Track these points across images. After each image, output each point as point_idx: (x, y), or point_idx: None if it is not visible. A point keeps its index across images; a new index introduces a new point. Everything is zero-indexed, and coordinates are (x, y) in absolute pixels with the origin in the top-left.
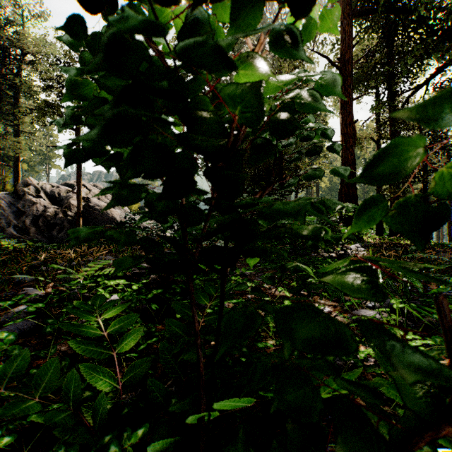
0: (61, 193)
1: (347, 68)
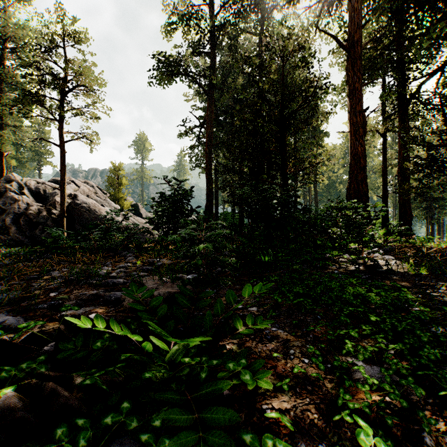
0: (47, 190)
1: (357, 50)
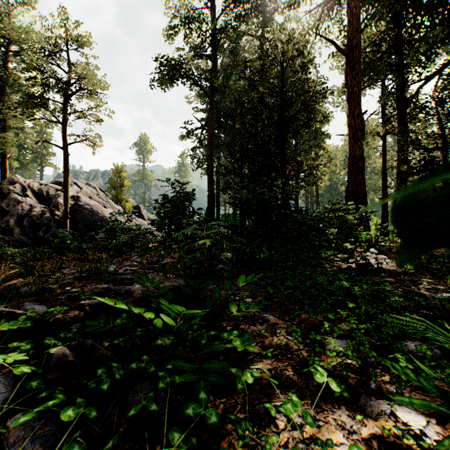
0: (50, 192)
1: (355, 55)
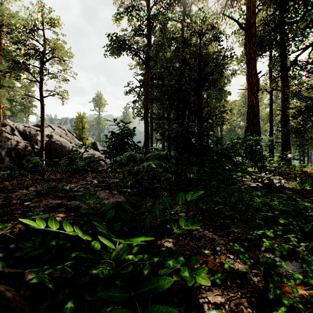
0: (31, 132)
1: (252, 30)
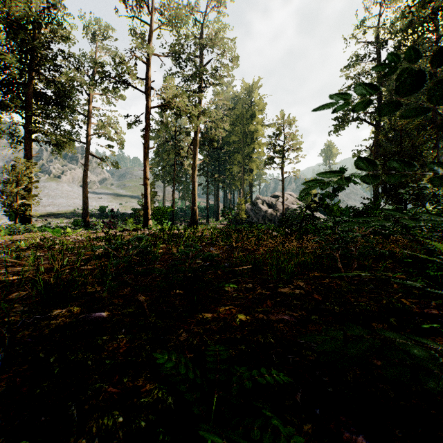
0: (273, 202)
1: None
